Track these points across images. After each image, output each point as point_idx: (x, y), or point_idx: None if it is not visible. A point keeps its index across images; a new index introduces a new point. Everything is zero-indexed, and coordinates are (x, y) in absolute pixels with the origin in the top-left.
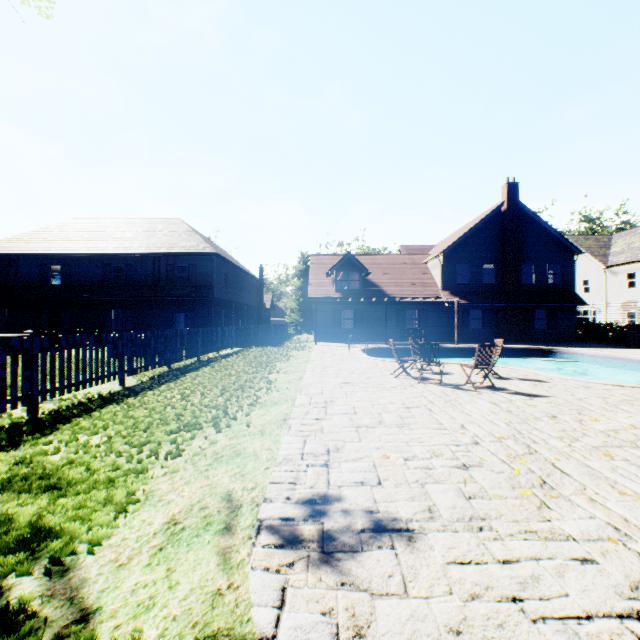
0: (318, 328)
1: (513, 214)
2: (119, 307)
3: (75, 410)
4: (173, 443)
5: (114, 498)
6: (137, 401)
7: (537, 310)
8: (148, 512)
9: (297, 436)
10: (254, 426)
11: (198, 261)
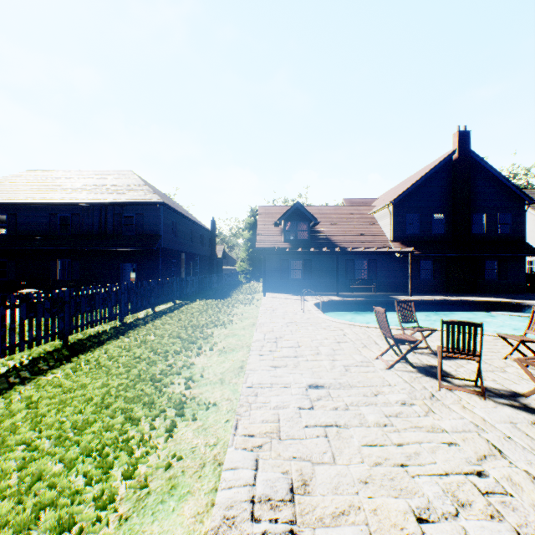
0: (266, 278)
1: (465, 162)
2: (65, 257)
3: None
4: None
5: None
6: None
7: (487, 260)
8: None
9: None
10: None
11: (145, 211)
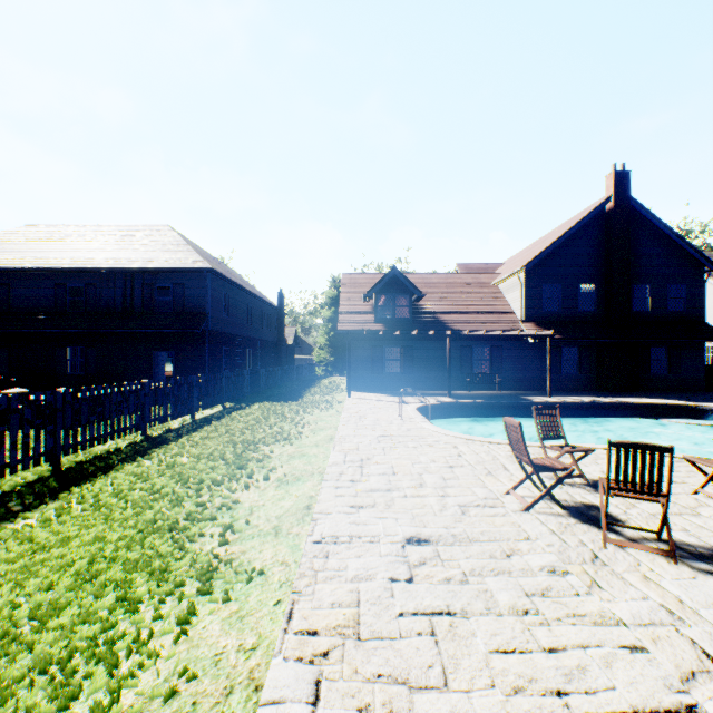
0: (352, 372)
1: (622, 214)
2: (76, 343)
3: None
4: None
5: None
6: None
7: (653, 347)
8: None
9: None
10: None
11: (186, 279)
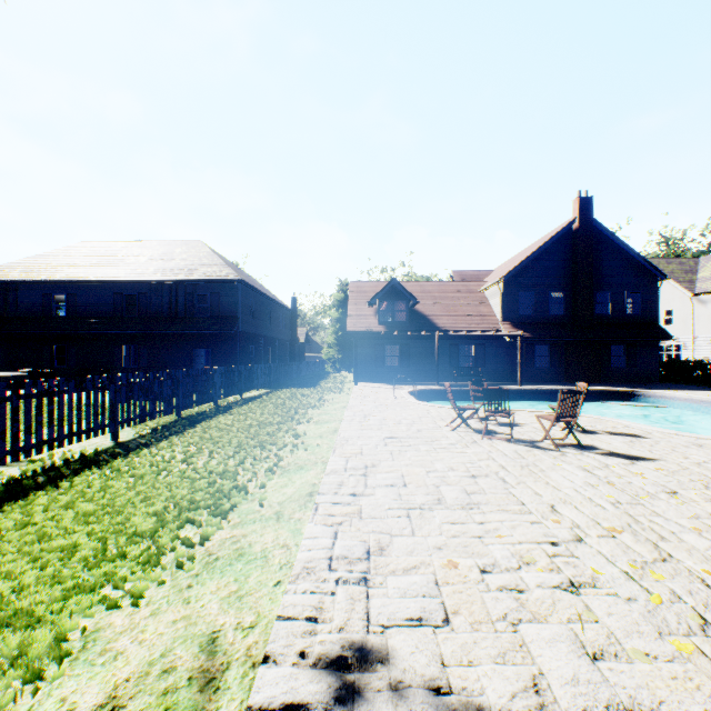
0: (358, 366)
1: (586, 233)
2: (131, 342)
3: (42, 477)
4: (153, 534)
5: (29, 650)
6: (125, 464)
7: (614, 345)
8: (76, 680)
9: (325, 524)
10: (269, 505)
11: (221, 289)
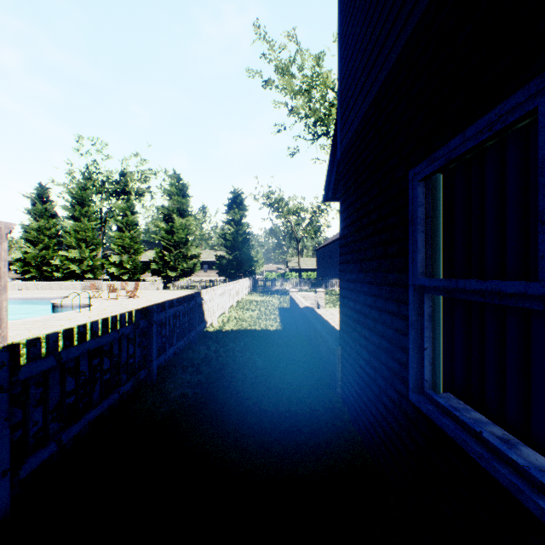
0: None
1: None
2: None
3: None
4: None
5: None
6: None
7: None
8: None
9: None
10: None
11: None
